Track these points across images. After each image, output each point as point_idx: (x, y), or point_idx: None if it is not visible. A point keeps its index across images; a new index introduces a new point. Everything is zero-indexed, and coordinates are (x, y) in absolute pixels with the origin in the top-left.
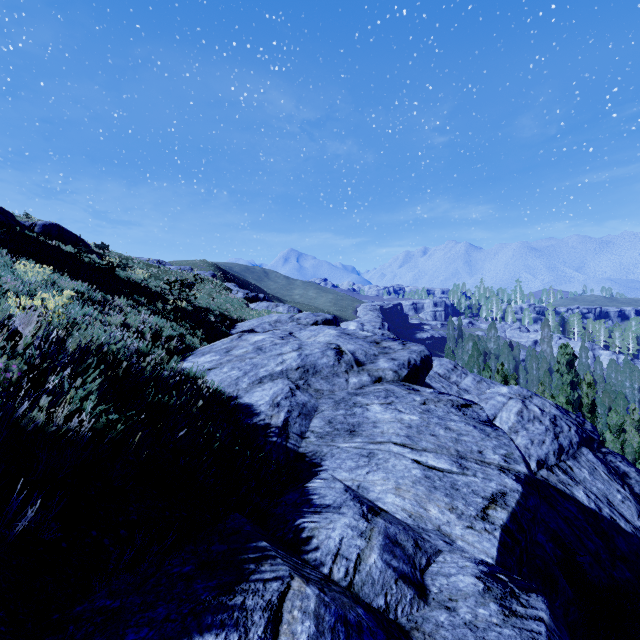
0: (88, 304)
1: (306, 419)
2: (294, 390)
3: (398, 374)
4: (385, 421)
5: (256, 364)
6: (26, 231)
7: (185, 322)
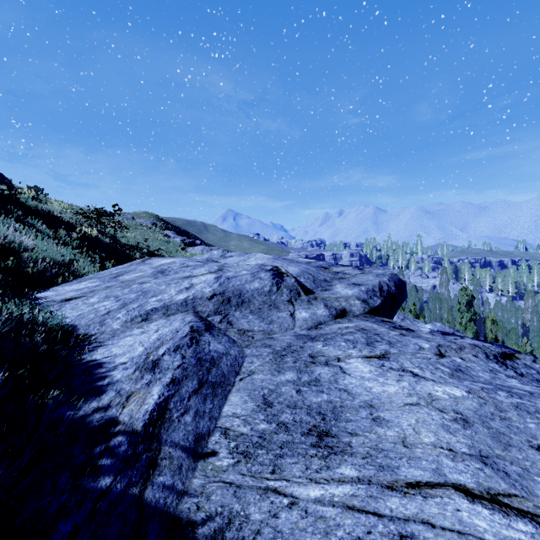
0: None
1: (214, 396)
2: (199, 332)
3: (369, 305)
4: (395, 403)
5: (146, 291)
6: None
7: (94, 253)
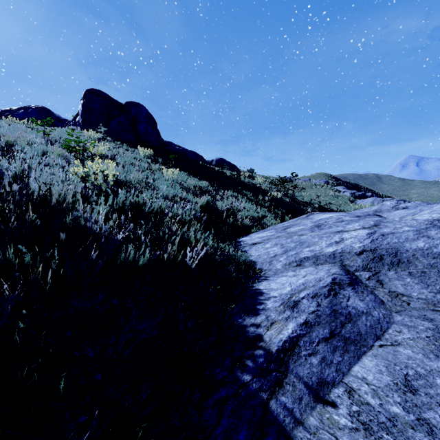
0: (197, 192)
1: (345, 351)
2: (340, 285)
3: None
4: None
5: (302, 242)
6: (203, 163)
7: (278, 209)
